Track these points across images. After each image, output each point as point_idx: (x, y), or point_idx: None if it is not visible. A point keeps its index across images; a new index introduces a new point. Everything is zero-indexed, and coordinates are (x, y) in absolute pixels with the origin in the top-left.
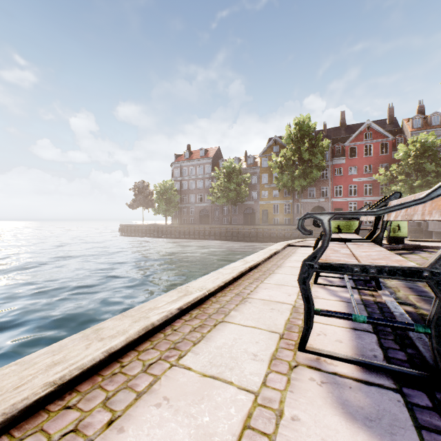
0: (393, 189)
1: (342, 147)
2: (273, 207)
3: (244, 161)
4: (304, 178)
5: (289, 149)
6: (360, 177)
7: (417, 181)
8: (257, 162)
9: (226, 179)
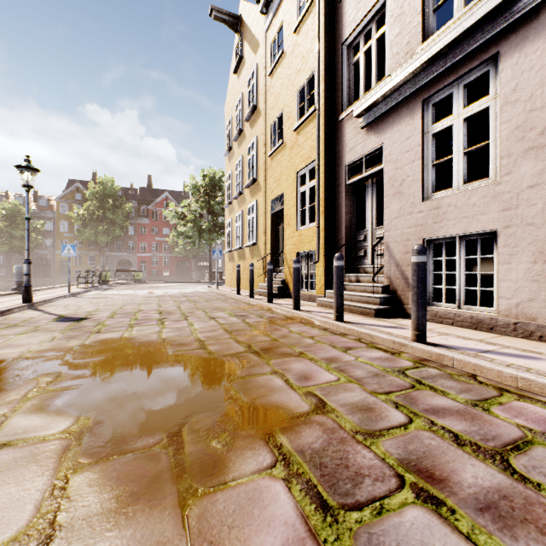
0: (176, 250)
1: (147, 209)
2: (76, 258)
3: (33, 201)
4: (108, 235)
5: (94, 205)
6: (161, 237)
7: (189, 246)
8: (53, 206)
9: (7, 222)
